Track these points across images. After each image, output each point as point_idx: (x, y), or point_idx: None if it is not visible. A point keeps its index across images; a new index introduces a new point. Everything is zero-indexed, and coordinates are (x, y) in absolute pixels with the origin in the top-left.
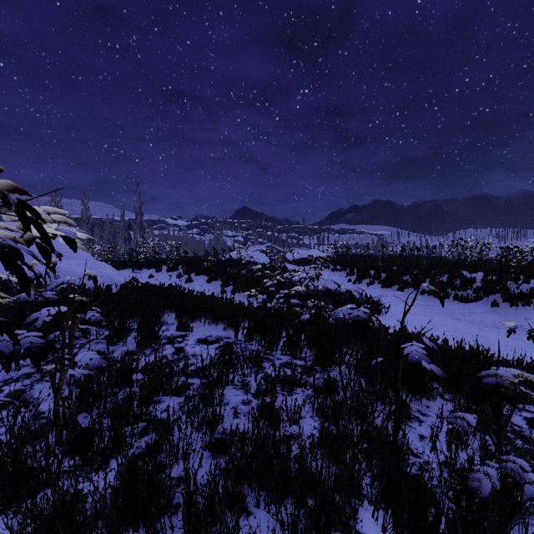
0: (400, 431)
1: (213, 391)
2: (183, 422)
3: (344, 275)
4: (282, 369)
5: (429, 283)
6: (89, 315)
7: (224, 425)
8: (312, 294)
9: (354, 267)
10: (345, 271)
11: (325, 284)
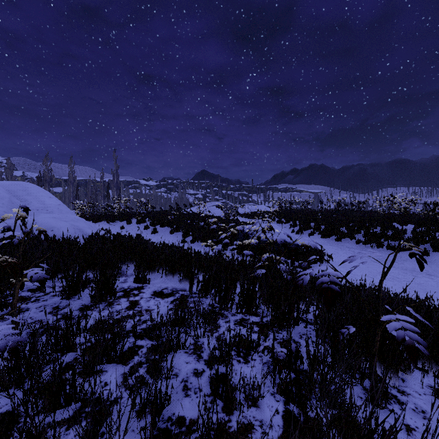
0: (380, 418)
1: (160, 362)
2: (124, 403)
3: (288, 227)
4: (237, 327)
5: (364, 234)
6: (32, 273)
7: (170, 408)
8: (265, 246)
9: (296, 220)
10: (289, 223)
11: (274, 235)
